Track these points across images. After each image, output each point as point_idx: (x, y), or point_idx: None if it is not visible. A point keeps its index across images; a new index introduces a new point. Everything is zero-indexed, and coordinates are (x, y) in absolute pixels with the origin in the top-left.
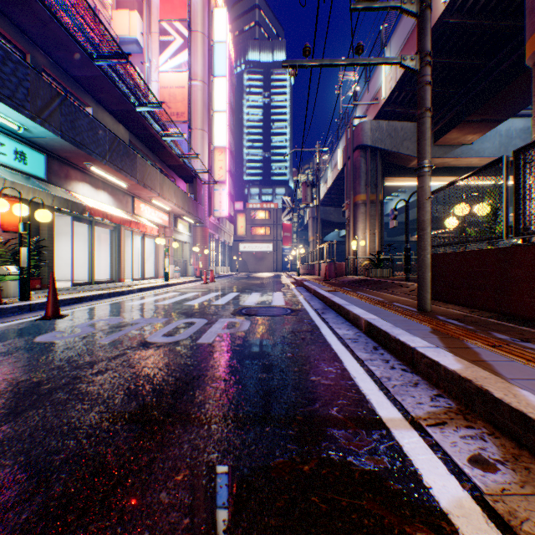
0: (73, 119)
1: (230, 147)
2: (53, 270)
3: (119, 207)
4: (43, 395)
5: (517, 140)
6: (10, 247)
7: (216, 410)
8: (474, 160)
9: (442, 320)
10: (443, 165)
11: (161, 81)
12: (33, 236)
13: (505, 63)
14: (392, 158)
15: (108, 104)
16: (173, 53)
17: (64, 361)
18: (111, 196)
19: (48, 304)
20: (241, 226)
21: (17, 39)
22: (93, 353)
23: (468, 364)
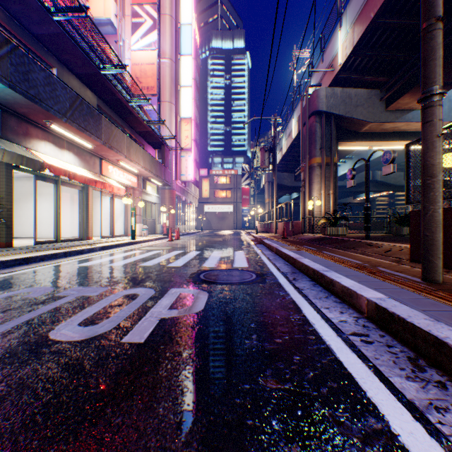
0: (25, 71)
1: (195, 120)
2: (11, 228)
3: (86, 168)
4: None
5: None
6: None
7: None
8: None
9: None
10: (393, 130)
11: (133, 58)
12: None
13: None
14: (345, 123)
15: (73, 67)
16: (144, 33)
17: None
18: (77, 157)
19: None
20: (205, 189)
21: None
22: None
23: None
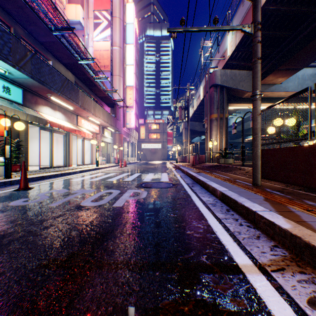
0: (39, 67)
1: (136, 86)
2: (27, 159)
3: (69, 121)
4: (4, 245)
5: (309, 81)
6: (1, 146)
7: (121, 257)
8: (282, 93)
9: (269, 191)
10: (264, 96)
11: (95, 46)
12: (15, 139)
13: (302, 33)
14: (233, 92)
15: (61, 59)
16: (102, 30)
17: (24, 219)
18: (63, 115)
19: (21, 181)
20: (142, 133)
21: (4, 18)
22: (44, 213)
23: (295, 224)
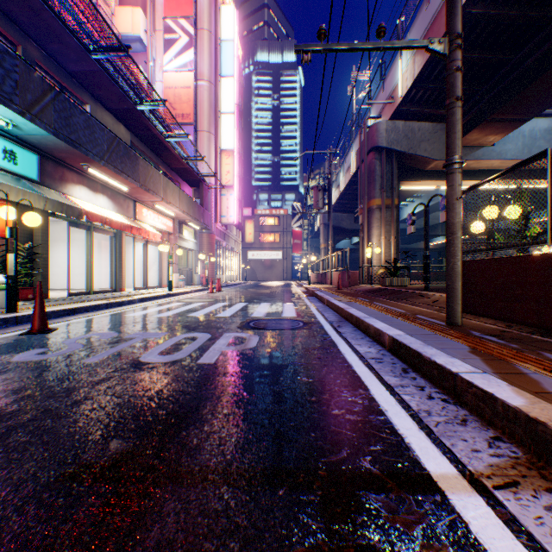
0: (67, 116)
1: (238, 151)
2: (47, 279)
3: (120, 212)
4: None
5: (542, 141)
6: None
7: (213, 460)
8: (495, 163)
9: (478, 336)
10: (462, 168)
11: (166, 81)
12: (25, 243)
13: (532, 57)
14: (409, 160)
15: (107, 102)
16: (178, 51)
17: (38, 387)
18: (111, 200)
19: (35, 317)
20: (249, 232)
21: (6, 29)
22: (74, 376)
23: (532, 398)
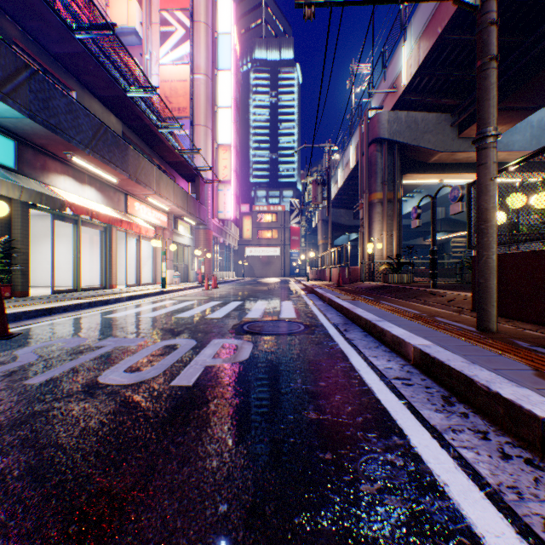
0: (46, 98)
1: (235, 146)
2: (27, 275)
3: (110, 205)
4: None
5: None
6: None
7: None
8: (502, 155)
9: (530, 349)
10: (467, 161)
11: (162, 74)
12: (2, 237)
13: None
14: (411, 153)
15: (95, 89)
16: (174, 44)
17: None
18: (99, 193)
19: None
20: (247, 229)
21: None
22: None
23: None
